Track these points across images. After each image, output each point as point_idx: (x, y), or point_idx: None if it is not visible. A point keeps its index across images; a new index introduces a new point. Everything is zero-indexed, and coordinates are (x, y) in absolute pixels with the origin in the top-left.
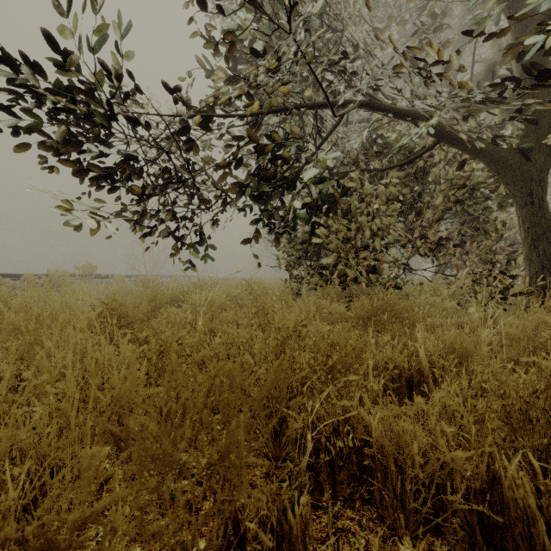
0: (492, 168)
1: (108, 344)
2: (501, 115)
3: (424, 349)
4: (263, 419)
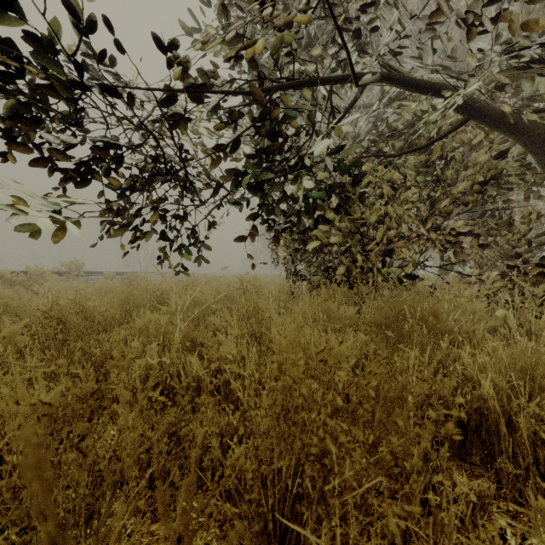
0: (528, 146)
1: (47, 366)
2: (543, 81)
3: (486, 378)
4: (249, 542)
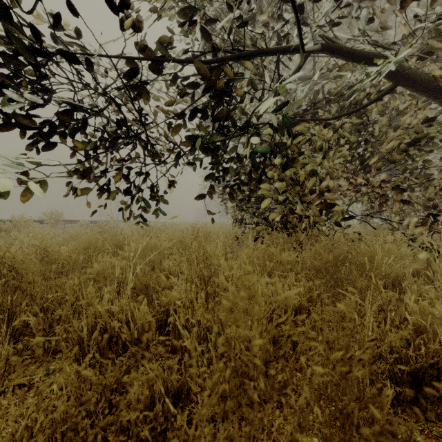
0: None
1: None
2: None
3: None
4: None
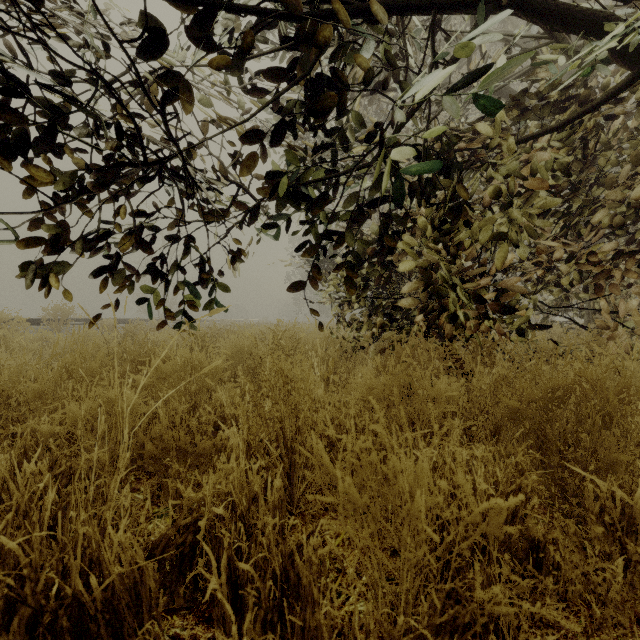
0: None
1: None
2: None
3: None
4: None
